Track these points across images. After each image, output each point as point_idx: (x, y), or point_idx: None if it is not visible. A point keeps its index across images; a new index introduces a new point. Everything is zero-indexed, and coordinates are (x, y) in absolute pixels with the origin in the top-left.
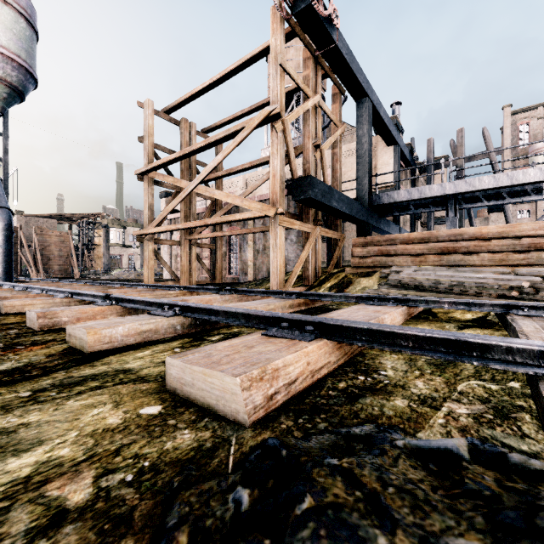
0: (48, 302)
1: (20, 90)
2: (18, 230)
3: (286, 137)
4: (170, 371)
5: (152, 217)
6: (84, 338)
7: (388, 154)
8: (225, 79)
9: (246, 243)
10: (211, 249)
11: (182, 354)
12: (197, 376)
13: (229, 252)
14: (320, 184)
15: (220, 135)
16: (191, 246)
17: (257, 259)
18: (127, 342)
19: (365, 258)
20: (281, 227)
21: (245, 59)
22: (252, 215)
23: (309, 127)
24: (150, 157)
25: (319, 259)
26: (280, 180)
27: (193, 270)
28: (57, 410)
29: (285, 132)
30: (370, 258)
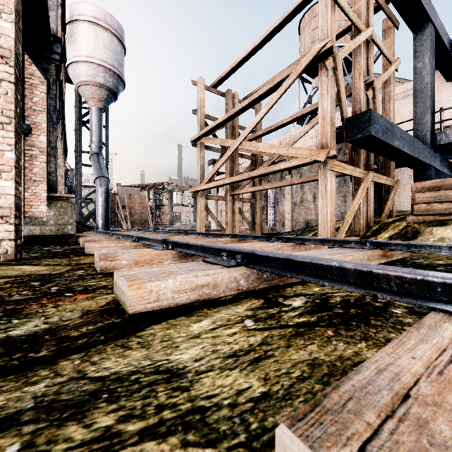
0: (120, 245)
1: (114, 91)
2: (116, 195)
3: (336, 75)
4: None
5: (203, 176)
6: (125, 293)
7: (447, 90)
8: (267, 41)
9: (283, 197)
10: (250, 204)
11: (326, 417)
12: None
13: (267, 205)
14: (380, 120)
15: (264, 89)
16: (234, 200)
17: (294, 211)
18: (178, 300)
19: (435, 205)
20: (332, 172)
21: (287, 13)
22: (299, 162)
23: (360, 65)
24: (202, 126)
25: (370, 207)
26: (330, 122)
27: (236, 222)
28: None
29: (336, 69)
30: (442, 204)
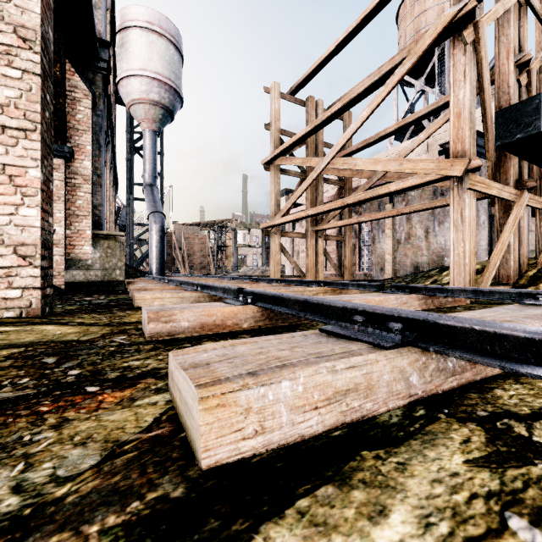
0: (178, 295)
1: (171, 110)
2: (172, 235)
3: (478, 51)
4: None
5: (278, 207)
6: (192, 413)
7: None
8: (364, 24)
9: (381, 232)
10: (336, 242)
11: None
12: None
13: (359, 244)
14: None
15: (365, 84)
16: (318, 238)
17: (398, 251)
18: (302, 427)
19: None
20: (471, 192)
21: None
22: (419, 180)
23: (509, 38)
24: (276, 144)
25: (523, 243)
26: (469, 119)
27: (319, 265)
28: None
29: (477, 43)
30: None
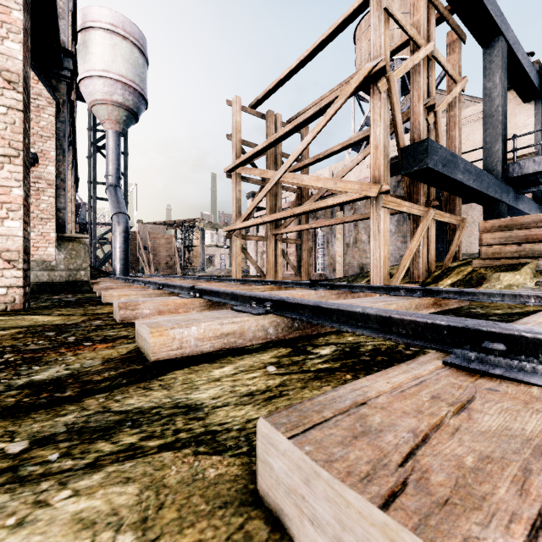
0: (142, 293)
1: (135, 112)
2: (136, 235)
3: (391, 98)
4: (267, 458)
5: (240, 213)
6: (147, 340)
7: (524, 113)
8: (313, 55)
9: (333, 237)
10: (296, 245)
11: (294, 413)
12: (359, 530)
13: (316, 247)
14: (440, 150)
15: (309, 113)
16: (277, 241)
17: (347, 254)
18: (202, 348)
19: (504, 247)
20: (385, 209)
21: (336, 24)
22: (348, 198)
23: (420, 85)
24: (238, 153)
25: (432, 250)
26: (383, 152)
27: (278, 266)
28: (19, 526)
29: (390, 91)
30: (512, 246)
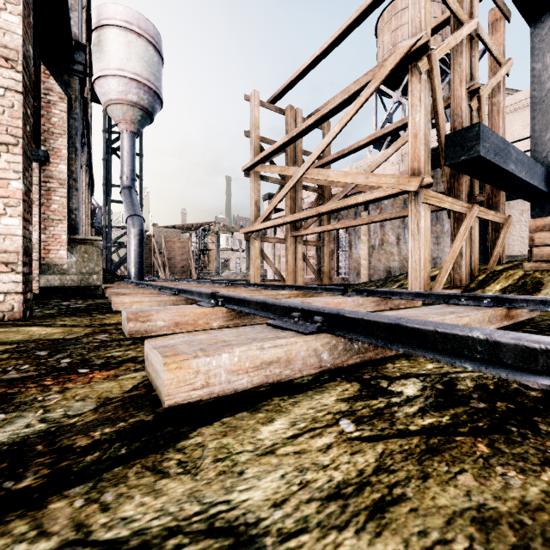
0: (156, 299)
1: (150, 111)
2: (152, 238)
3: (432, 79)
4: None
5: (258, 213)
6: (160, 374)
7: None
8: (338, 42)
9: (357, 238)
10: (316, 247)
11: None
12: None
13: (337, 249)
14: (491, 136)
15: (336, 102)
16: (297, 243)
17: (372, 257)
18: (236, 384)
19: None
20: (426, 205)
21: (365, 5)
22: (382, 193)
23: (462, 67)
24: (256, 151)
25: (475, 251)
26: (424, 140)
27: (299, 270)
28: None
29: (431, 72)
30: None
